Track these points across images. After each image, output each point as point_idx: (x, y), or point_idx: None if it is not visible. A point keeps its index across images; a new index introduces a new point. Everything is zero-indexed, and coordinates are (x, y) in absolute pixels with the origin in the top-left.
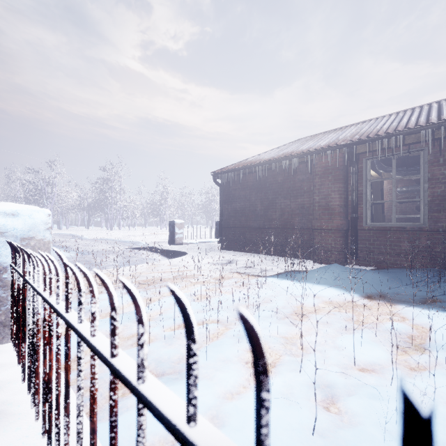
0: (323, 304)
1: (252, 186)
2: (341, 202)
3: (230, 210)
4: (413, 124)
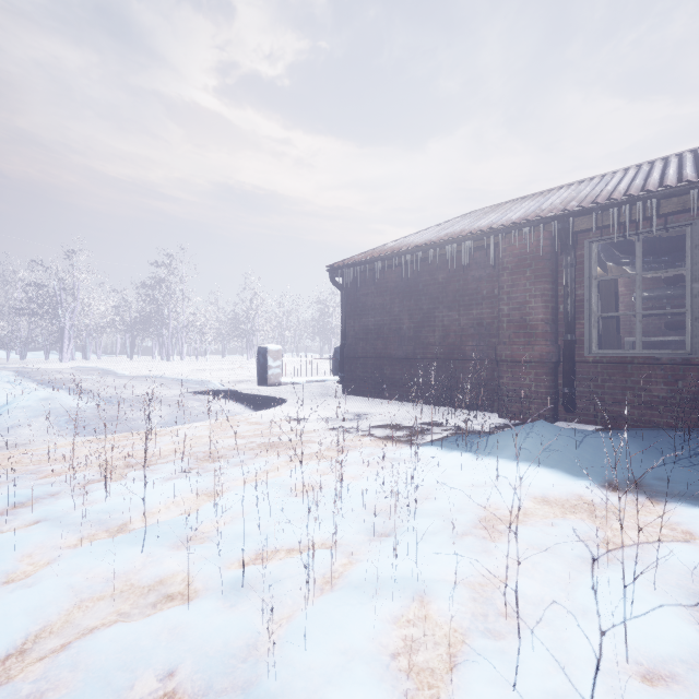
0: (530, 503)
1: (395, 289)
2: (548, 315)
3: (358, 328)
4: (674, 180)
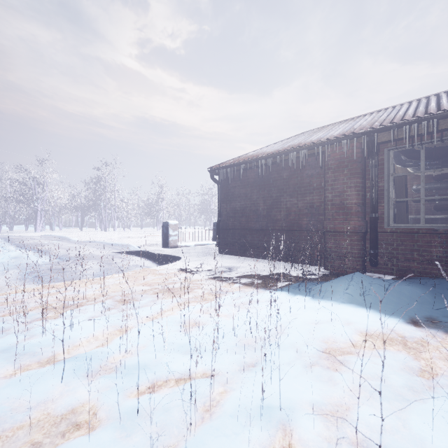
0: (358, 337)
1: (254, 183)
2: (359, 200)
3: (229, 209)
4: (447, 106)
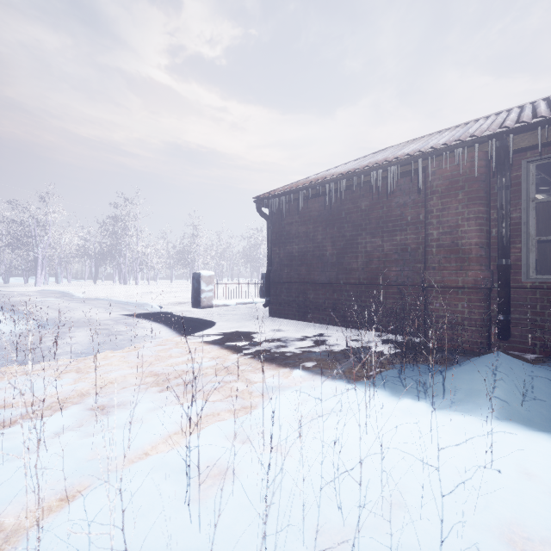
0: None
1: (318, 217)
2: (482, 239)
3: (282, 255)
4: None
